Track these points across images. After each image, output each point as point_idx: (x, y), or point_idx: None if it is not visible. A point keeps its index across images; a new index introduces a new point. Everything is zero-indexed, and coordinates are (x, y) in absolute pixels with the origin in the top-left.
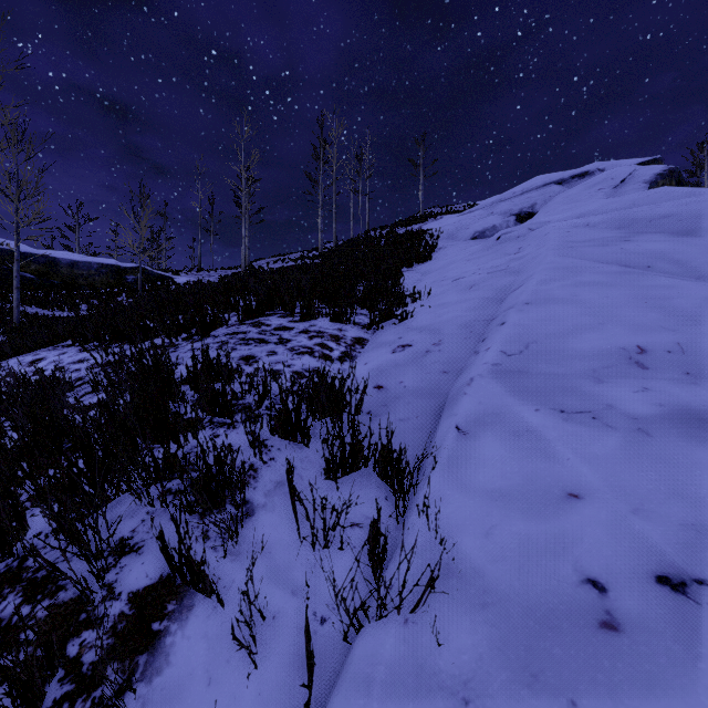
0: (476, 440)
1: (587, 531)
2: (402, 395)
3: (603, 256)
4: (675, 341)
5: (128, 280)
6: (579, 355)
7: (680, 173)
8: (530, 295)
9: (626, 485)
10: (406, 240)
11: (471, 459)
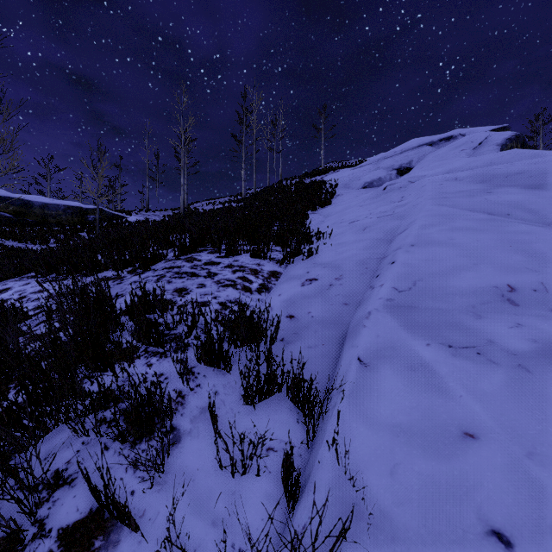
0: (376, 373)
1: (486, 475)
2: (310, 324)
3: (471, 205)
4: (539, 281)
5: (89, 219)
6: (459, 292)
7: (524, 138)
8: (414, 238)
9: (517, 425)
10: (311, 188)
11: (373, 392)
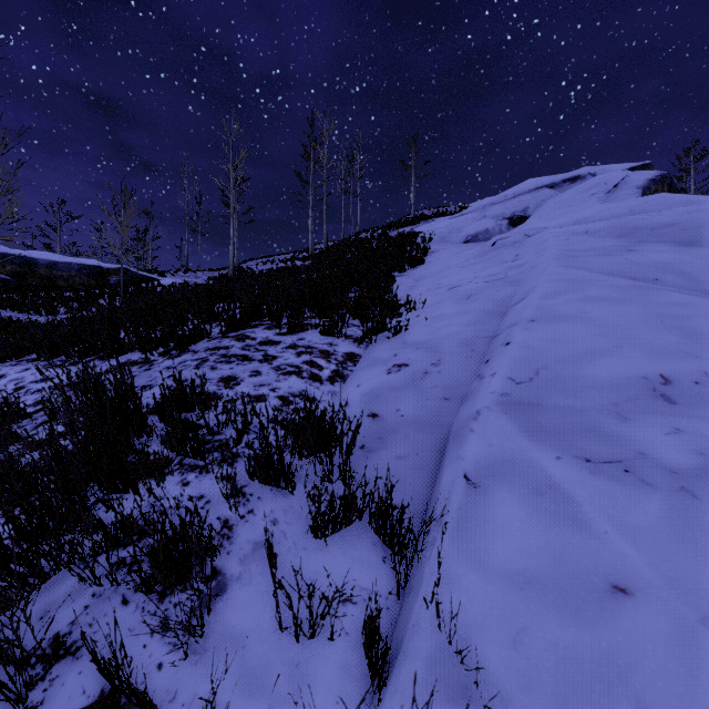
0: (489, 497)
1: (647, 649)
2: (399, 426)
3: (607, 267)
4: (701, 370)
5: (111, 281)
6: (596, 385)
7: (672, 178)
8: (535, 311)
9: (685, 575)
10: (398, 243)
11: (486, 524)
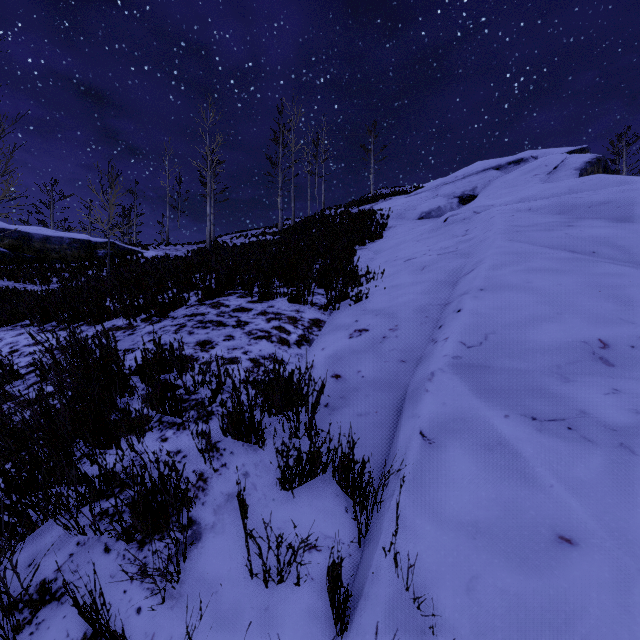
0: (443, 452)
1: (591, 596)
2: (360, 386)
3: (549, 241)
4: (637, 335)
5: (99, 254)
6: (540, 349)
7: (607, 161)
8: (483, 281)
9: (625, 527)
10: (359, 219)
11: (440, 477)
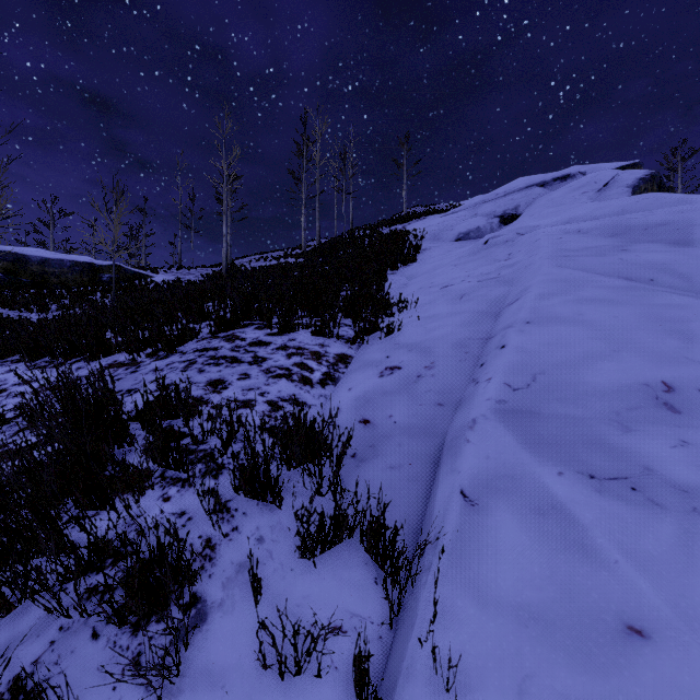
0: (488, 516)
1: None
2: (392, 433)
3: (602, 267)
4: None
5: (104, 278)
6: (596, 392)
7: (662, 177)
8: (530, 313)
9: None
10: (390, 240)
11: (485, 548)
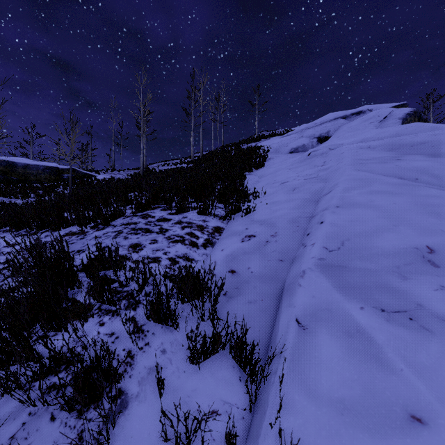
0: (314, 337)
1: None
2: (250, 279)
3: (384, 170)
4: None
5: (64, 177)
6: (383, 253)
7: (420, 113)
8: (339, 200)
9: None
10: (247, 153)
11: (313, 359)
